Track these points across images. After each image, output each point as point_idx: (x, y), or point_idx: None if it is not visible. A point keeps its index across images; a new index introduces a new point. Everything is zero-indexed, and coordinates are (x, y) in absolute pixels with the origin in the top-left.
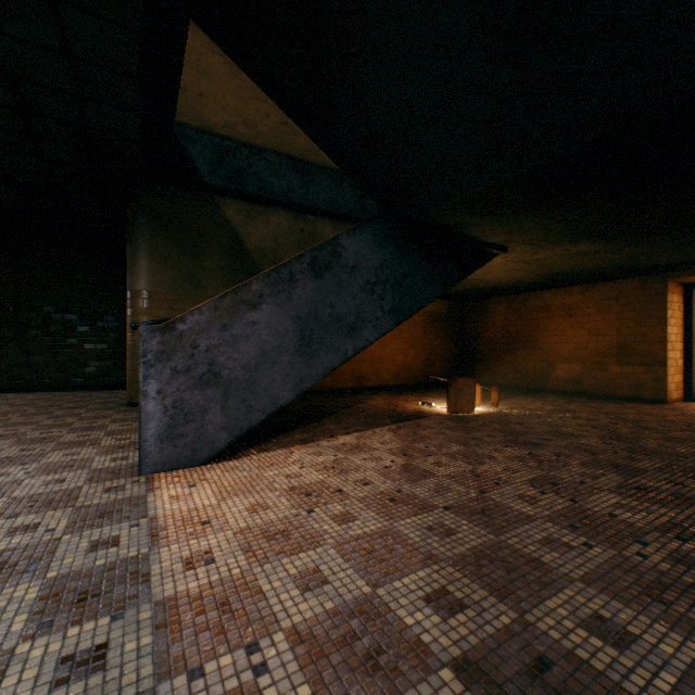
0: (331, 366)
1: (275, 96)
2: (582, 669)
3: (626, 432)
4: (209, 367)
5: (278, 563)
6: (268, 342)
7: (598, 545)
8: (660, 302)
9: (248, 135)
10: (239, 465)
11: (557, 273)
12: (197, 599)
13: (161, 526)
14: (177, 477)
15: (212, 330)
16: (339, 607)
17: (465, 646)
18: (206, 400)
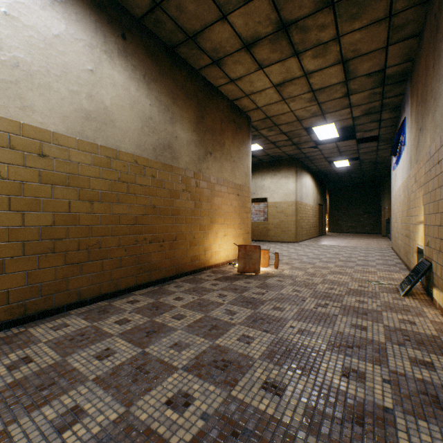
0: None
1: None
2: None
3: None
4: None
5: None
6: None
7: None
8: None
9: None
10: None
11: None
12: None
13: None
14: None
15: None
16: None
17: None
18: None
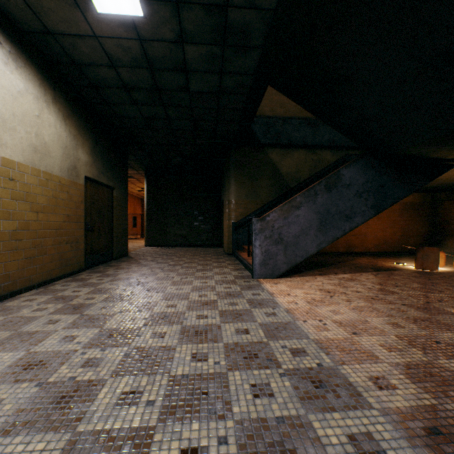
0: (336, 237)
1: (307, 108)
2: (453, 346)
3: None
4: (278, 236)
5: (322, 307)
6: (304, 225)
7: None
8: None
9: (281, 112)
10: (292, 280)
11: None
12: (296, 310)
13: (272, 293)
14: (267, 281)
15: (279, 220)
16: (349, 319)
17: (401, 334)
18: (277, 250)
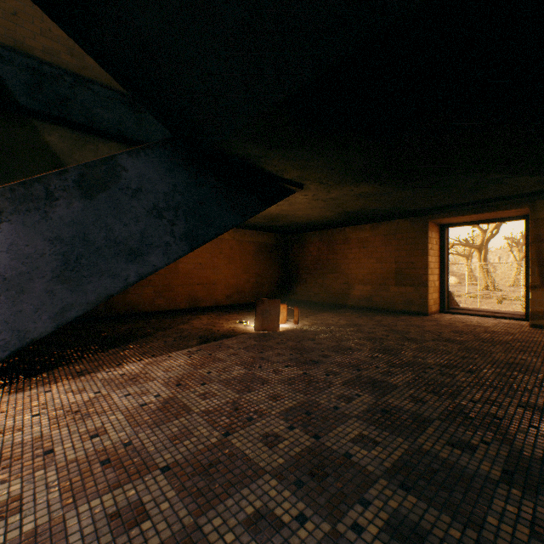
0: (107, 293)
1: None
2: None
3: (392, 344)
4: None
5: None
6: (12, 267)
7: (315, 515)
8: (424, 237)
9: (73, 64)
10: None
11: (351, 212)
12: None
13: None
14: None
15: None
16: None
17: None
18: None
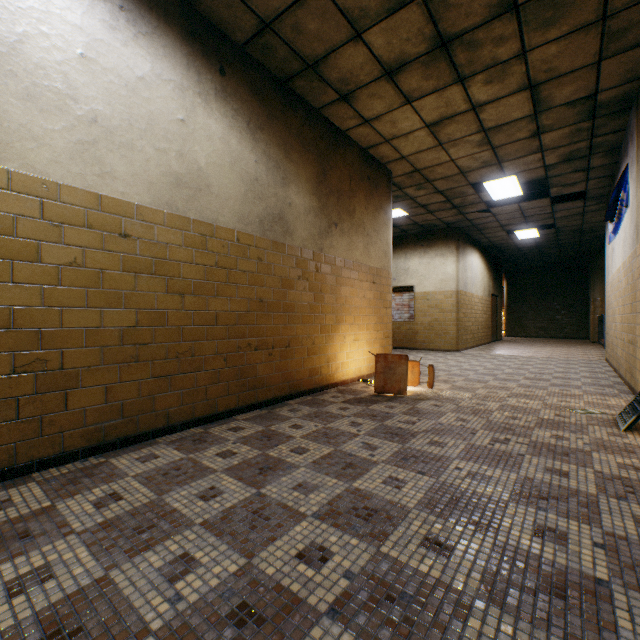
0: None
1: None
2: None
3: None
4: None
5: None
6: None
7: None
8: None
9: None
10: None
11: None
12: None
13: None
14: None
15: None
16: None
17: None
18: None
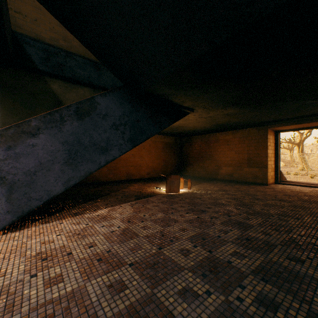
0: (90, 171)
1: (47, 7)
2: None
3: (247, 202)
4: None
5: None
6: (44, 157)
7: (215, 291)
8: (265, 138)
9: (65, 45)
10: (17, 235)
11: (221, 124)
12: None
13: None
14: None
15: None
16: None
17: None
18: None
